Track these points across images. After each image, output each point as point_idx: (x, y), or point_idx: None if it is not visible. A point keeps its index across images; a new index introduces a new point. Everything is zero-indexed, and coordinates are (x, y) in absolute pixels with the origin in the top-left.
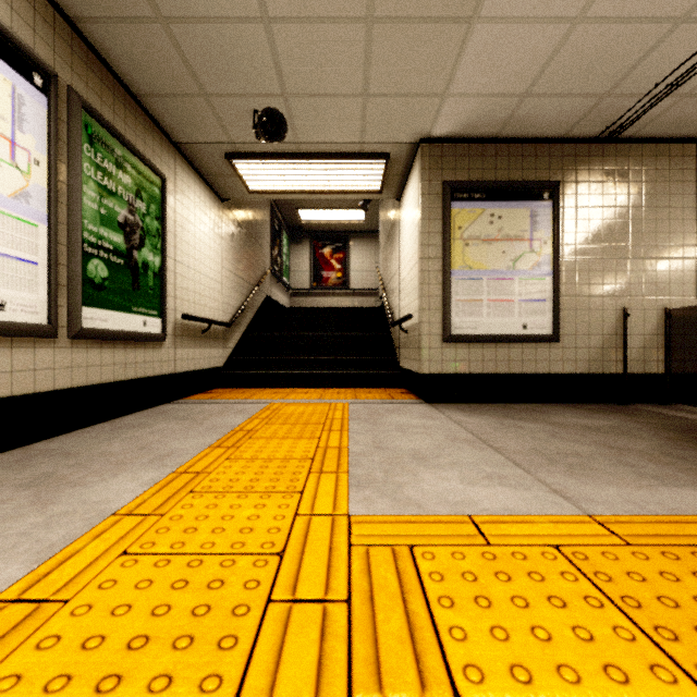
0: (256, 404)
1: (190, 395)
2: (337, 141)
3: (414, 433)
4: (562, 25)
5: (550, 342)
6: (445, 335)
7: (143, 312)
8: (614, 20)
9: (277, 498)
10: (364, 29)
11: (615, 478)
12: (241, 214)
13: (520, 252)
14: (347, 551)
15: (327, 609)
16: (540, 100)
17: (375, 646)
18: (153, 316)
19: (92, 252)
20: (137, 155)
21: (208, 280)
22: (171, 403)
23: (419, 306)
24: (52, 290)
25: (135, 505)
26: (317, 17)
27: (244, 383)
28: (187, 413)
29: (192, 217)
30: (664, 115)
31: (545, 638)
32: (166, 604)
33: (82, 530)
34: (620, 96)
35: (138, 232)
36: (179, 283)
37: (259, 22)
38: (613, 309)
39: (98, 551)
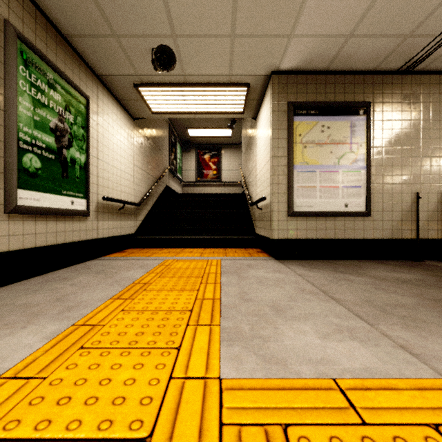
0: (155, 260)
1: (109, 254)
2: (212, 73)
3: (270, 286)
4: None
5: (364, 216)
6: (290, 212)
7: (71, 194)
8: None
9: (155, 355)
10: None
11: None
12: (147, 129)
13: (342, 152)
14: (218, 435)
15: None
16: (360, 40)
17: None
18: (79, 197)
19: (26, 148)
20: (66, 79)
21: (123, 173)
22: (95, 260)
23: (271, 191)
24: None
25: (24, 365)
26: None
27: (149, 245)
28: (104, 268)
29: (111, 128)
30: None
31: None
32: None
33: None
34: (419, 36)
35: (67, 136)
36: (100, 175)
37: None
38: (409, 193)
39: None
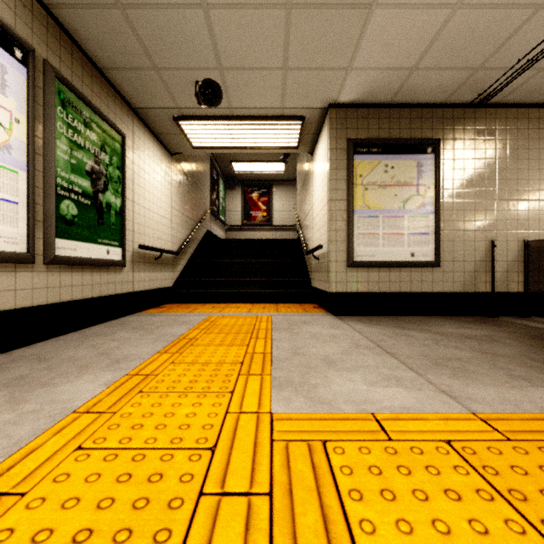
0: (198, 317)
1: (145, 309)
2: (262, 106)
3: (324, 341)
4: (444, 10)
5: (433, 267)
6: (349, 262)
7: (106, 243)
8: (487, 6)
9: (211, 397)
10: (284, 14)
11: (492, 380)
12: (186, 165)
13: (408, 195)
14: (270, 446)
15: (251, 502)
16: (425, 73)
17: (293, 539)
18: (114, 246)
19: (64, 194)
20: (102, 116)
21: (160, 218)
22: (130, 316)
23: (328, 238)
24: (30, 225)
25: (92, 404)
26: (246, 4)
27: (189, 300)
28: (142, 324)
29: (147, 167)
30: (525, 85)
31: (445, 531)
32: (110, 497)
33: (45, 427)
34: (489, 69)
35: (103, 179)
36: (136, 220)
37: (199, 8)
38: (483, 241)
39: (57, 446)
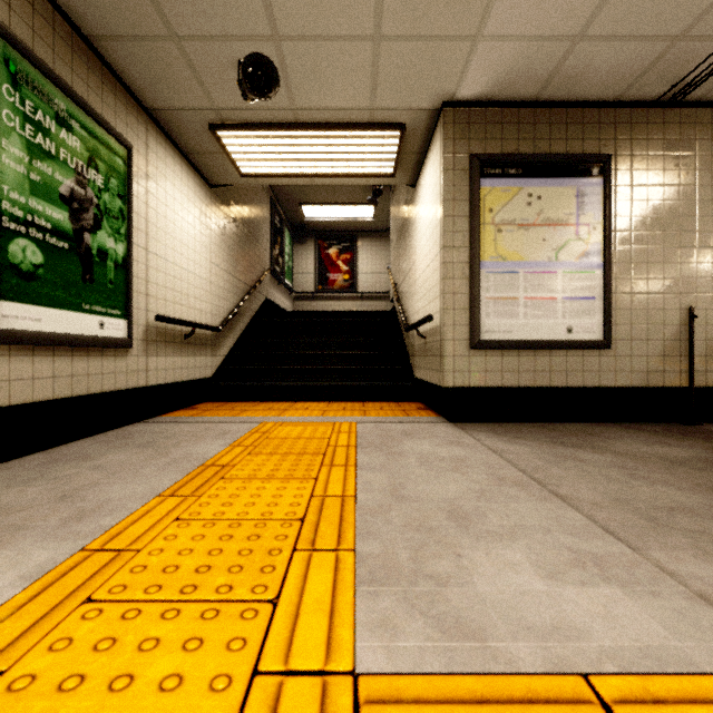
0: (244, 424)
1: (169, 412)
2: (342, 105)
3: (443, 470)
4: None
5: (600, 349)
6: (474, 341)
7: (99, 310)
8: None
9: (229, 618)
10: None
11: None
12: (235, 204)
13: (563, 239)
14: None
15: None
16: (596, 46)
17: None
18: (114, 316)
19: (16, 228)
20: (89, 112)
21: (192, 277)
22: (142, 422)
23: (442, 305)
24: None
25: None
26: None
27: (236, 397)
28: (155, 437)
29: (170, 200)
30: None
31: None
32: None
33: None
34: (697, 39)
35: (92, 210)
36: (152, 278)
37: None
38: (677, 309)
39: None
